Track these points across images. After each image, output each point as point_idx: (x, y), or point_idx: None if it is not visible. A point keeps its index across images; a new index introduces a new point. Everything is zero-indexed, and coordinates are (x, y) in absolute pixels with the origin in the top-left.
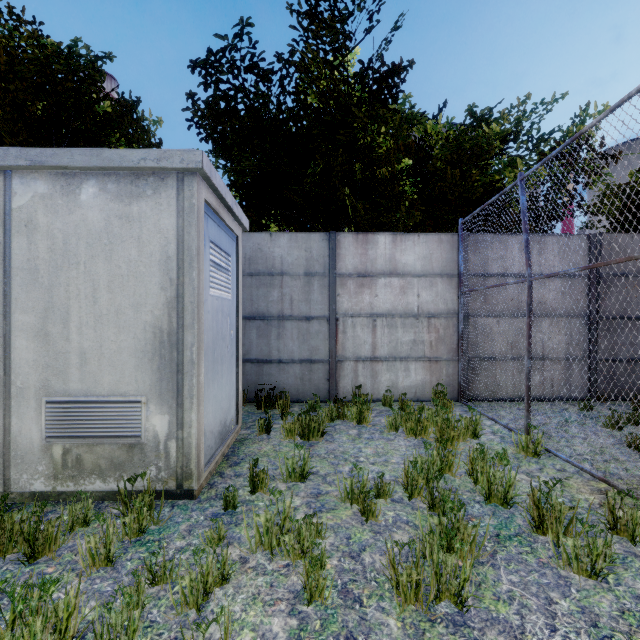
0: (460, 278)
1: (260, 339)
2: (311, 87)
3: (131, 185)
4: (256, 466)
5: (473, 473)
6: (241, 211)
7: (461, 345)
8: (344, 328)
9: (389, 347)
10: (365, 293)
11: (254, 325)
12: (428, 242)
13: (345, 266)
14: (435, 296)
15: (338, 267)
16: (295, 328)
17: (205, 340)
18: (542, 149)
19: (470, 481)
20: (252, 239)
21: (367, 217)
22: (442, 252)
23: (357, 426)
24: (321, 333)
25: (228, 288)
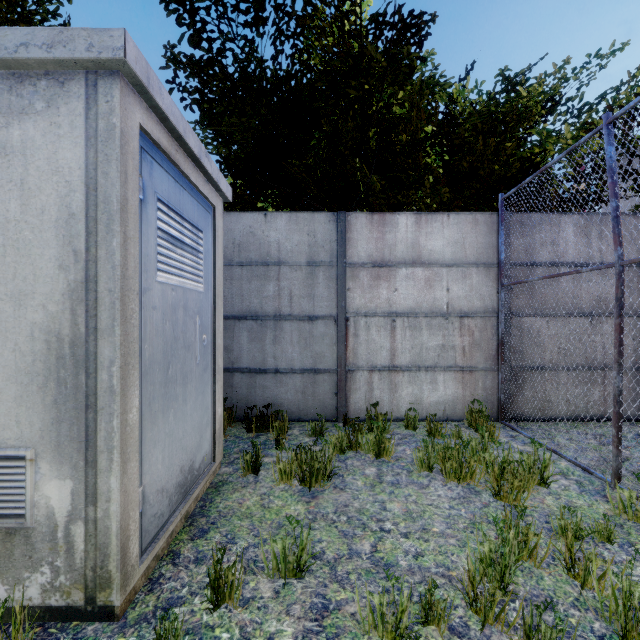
0: (501, 268)
1: (252, 343)
2: (315, 45)
3: (9, 94)
4: (221, 562)
5: (573, 567)
6: (218, 171)
7: (502, 351)
8: (356, 330)
9: (411, 354)
10: (382, 287)
11: (245, 326)
12: (460, 223)
13: (357, 253)
14: (469, 290)
15: (348, 255)
16: (295, 330)
17: (145, 352)
18: (583, 122)
19: (568, 579)
20: (242, 220)
21: (382, 196)
22: (478, 236)
23: (375, 461)
24: (327, 336)
25: (197, 275)
